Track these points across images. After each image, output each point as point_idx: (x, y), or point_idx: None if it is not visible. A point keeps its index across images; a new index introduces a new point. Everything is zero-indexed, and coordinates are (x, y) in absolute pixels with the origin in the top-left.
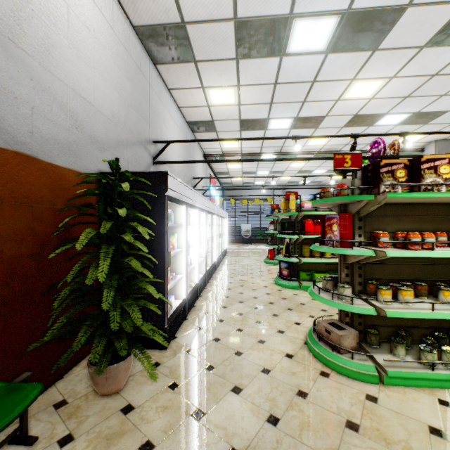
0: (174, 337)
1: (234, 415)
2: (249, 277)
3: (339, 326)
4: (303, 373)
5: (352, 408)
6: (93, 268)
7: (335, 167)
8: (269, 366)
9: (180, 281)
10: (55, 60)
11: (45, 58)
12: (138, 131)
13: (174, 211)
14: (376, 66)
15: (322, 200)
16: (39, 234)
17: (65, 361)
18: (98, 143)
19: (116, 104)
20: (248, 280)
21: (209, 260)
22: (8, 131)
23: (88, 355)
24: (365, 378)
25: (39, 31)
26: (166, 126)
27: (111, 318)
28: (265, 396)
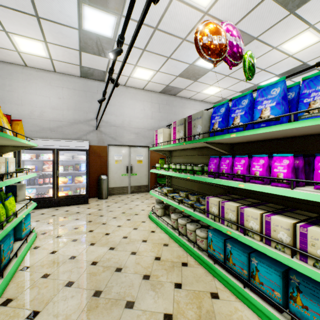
0: None
1: None
2: None
3: None
4: None
5: None
6: None
7: None
8: None
9: None
10: None
11: None
12: None
13: None
14: None
15: None
16: None
17: None
18: None
19: None
20: None
21: None
22: None
23: None
24: None
25: None
26: None
27: None
28: None
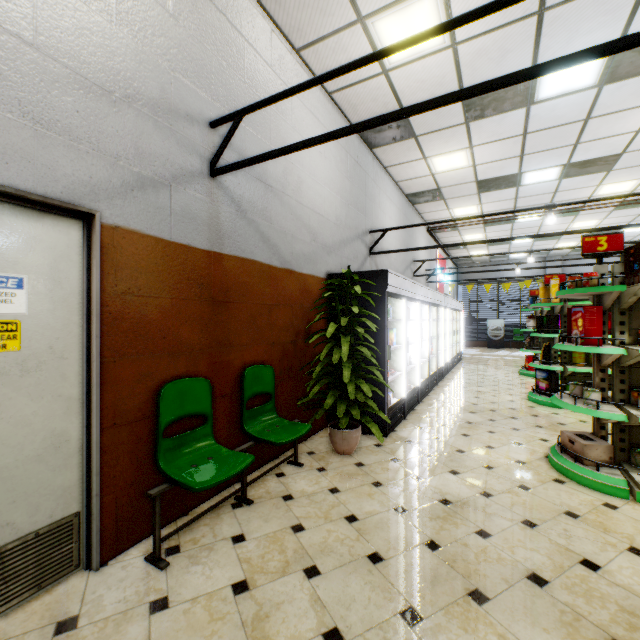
0: (393, 430)
1: (449, 484)
2: (489, 389)
3: (588, 438)
4: (532, 475)
5: (579, 506)
6: (335, 352)
7: (584, 252)
8: (493, 465)
9: (398, 379)
10: (303, 192)
11: (298, 194)
12: (356, 225)
13: (392, 305)
14: None
15: (562, 292)
16: (295, 327)
17: (318, 416)
18: (327, 248)
19: (339, 207)
20: (487, 392)
21: (433, 364)
22: (282, 256)
23: (320, 430)
24: (611, 491)
25: (295, 177)
26: (382, 210)
27: (348, 390)
28: (482, 481)
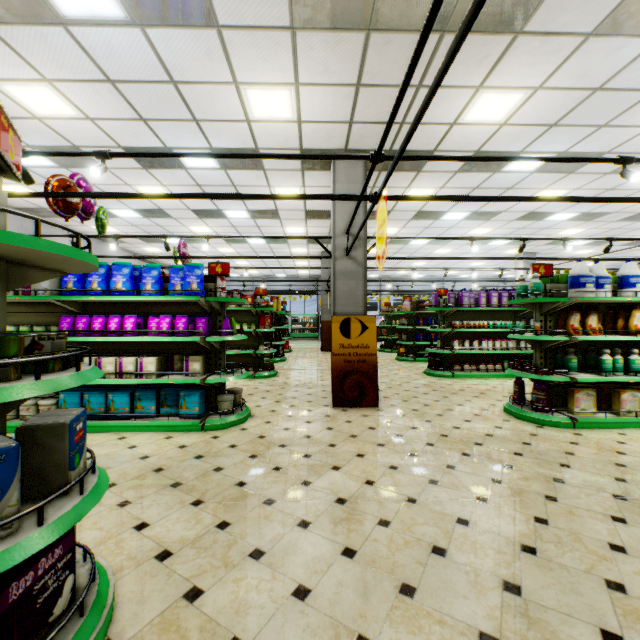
0: None
1: None
2: None
3: None
4: None
5: None
6: None
7: None
8: None
9: None
10: None
11: None
12: None
13: None
14: (188, 222)
15: None
16: None
17: None
18: None
19: None
20: None
21: None
22: None
23: None
24: None
25: None
26: None
27: None
28: None
